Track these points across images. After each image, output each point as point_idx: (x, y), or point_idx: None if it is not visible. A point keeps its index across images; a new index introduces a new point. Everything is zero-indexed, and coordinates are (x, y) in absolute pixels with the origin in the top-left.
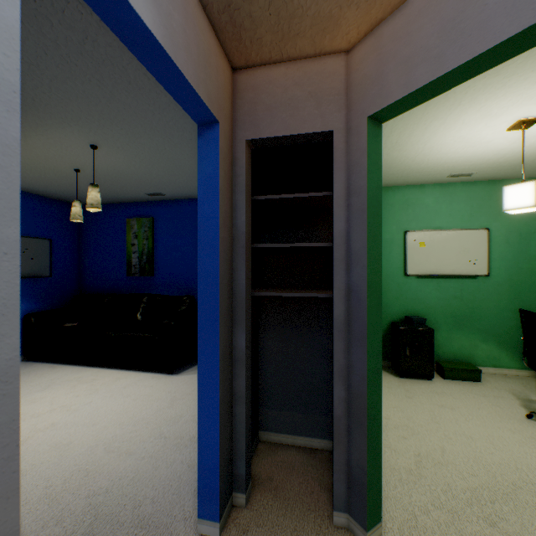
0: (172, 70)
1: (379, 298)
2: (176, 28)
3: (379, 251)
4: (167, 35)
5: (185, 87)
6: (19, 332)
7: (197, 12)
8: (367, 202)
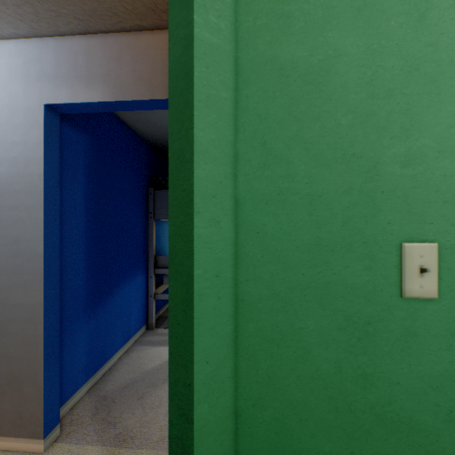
0: (131, 103)
1: (189, 292)
2: (125, 78)
3: (189, 185)
4: (115, 91)
5: (146, 103)
6: (44, 245)
7: (151, 42)
8: (169, 98)
